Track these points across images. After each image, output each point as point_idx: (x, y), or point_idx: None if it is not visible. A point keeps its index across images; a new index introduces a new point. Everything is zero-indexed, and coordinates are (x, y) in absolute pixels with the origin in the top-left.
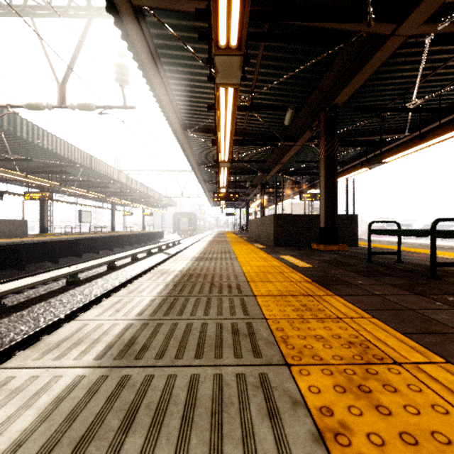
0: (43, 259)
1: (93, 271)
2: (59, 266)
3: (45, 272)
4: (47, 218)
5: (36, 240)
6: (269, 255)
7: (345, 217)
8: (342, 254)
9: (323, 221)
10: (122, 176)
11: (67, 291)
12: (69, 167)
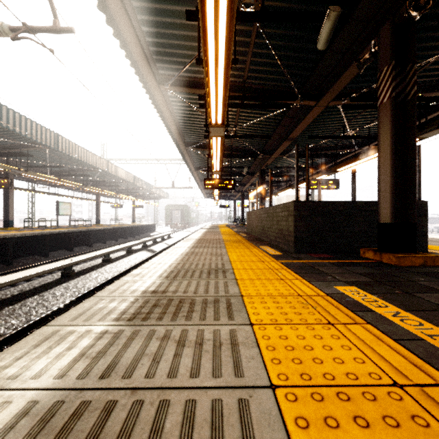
0: None
1: (39, 280)
2: (11, 269)
3: None
4: (12, 209)
5: None
6: (308, 281)
7: None
8: None
9: (388, 212)
10: (101, 162)
11: None
12: (30, 147)
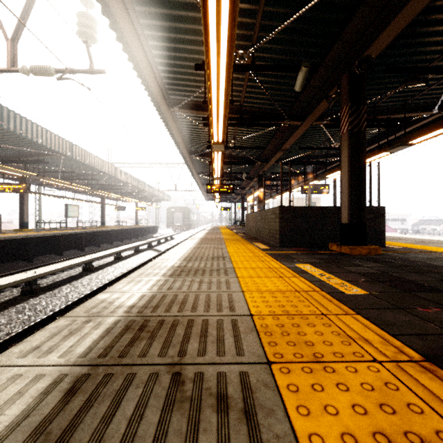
0: (15, 258)
1: (65, 273)
2: (33, 266)
3: (10, 274)
4: (27, 212)
5: (4, 236)
6: (279, 262)
7: (369, 210)
8: (382, 260)
9: (346, 215)
10: (109, 167)
11: (15, 306)
12: (47, 155)
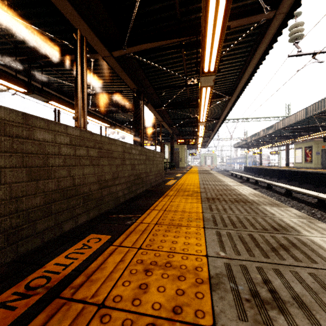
0: None
1: None
2: None
3: None
4: None
5: None
6: (182, 176)
7: None
8: None
9: None
10: None
11: None
12: None
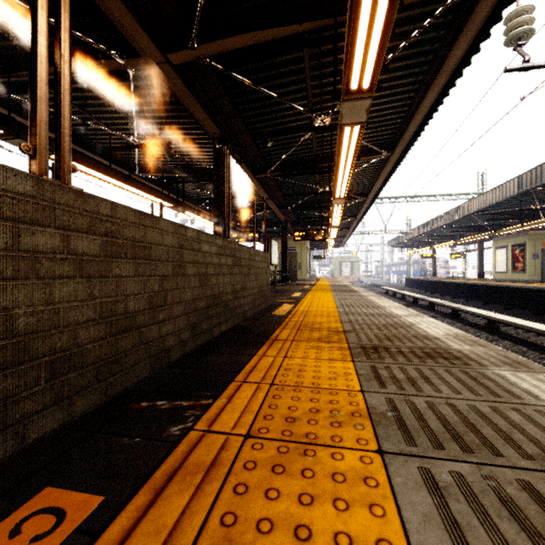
0: None
1: None
2: None
3: None
4: None
5: None
6: (304, 297)
7: None
8: None
9: None
10: None
11: None
12: None
